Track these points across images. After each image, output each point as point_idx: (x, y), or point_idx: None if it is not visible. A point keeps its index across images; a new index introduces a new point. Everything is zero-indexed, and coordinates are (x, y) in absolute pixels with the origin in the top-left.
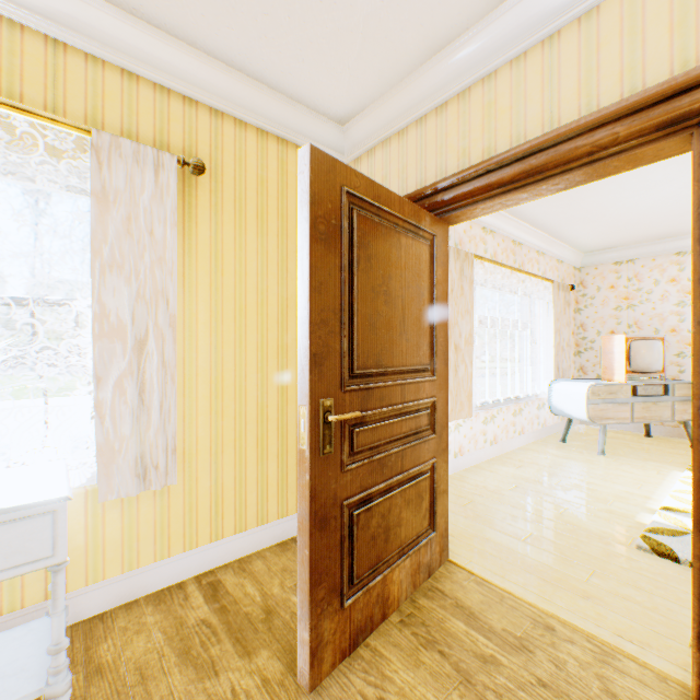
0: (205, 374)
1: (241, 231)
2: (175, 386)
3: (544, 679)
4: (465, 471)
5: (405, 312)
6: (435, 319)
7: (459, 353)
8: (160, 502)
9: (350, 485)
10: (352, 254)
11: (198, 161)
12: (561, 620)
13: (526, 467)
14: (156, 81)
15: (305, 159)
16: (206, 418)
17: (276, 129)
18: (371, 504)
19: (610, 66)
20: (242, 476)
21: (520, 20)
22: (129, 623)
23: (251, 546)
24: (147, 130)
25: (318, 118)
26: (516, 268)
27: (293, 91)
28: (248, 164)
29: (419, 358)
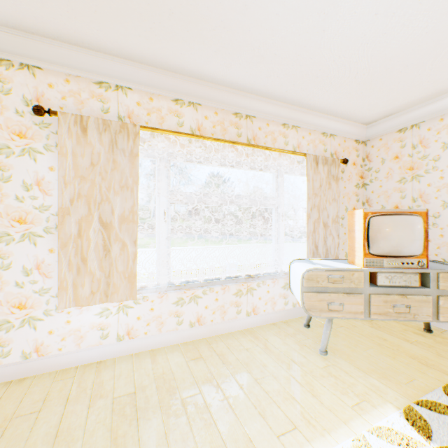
0: None
1: None
2: None
3: None
4: (128, 357)
5: None
6: None
7: (113, 232)
8: None
9: None
10: None
11: None
12: None
13: (201, 361)
14: None
15: None
16: None
17: None
18: None
19: None
20: None
21: None
22: None
23: None
24: None
25: None
26: (230, 140)
27: None
28: None
29: None
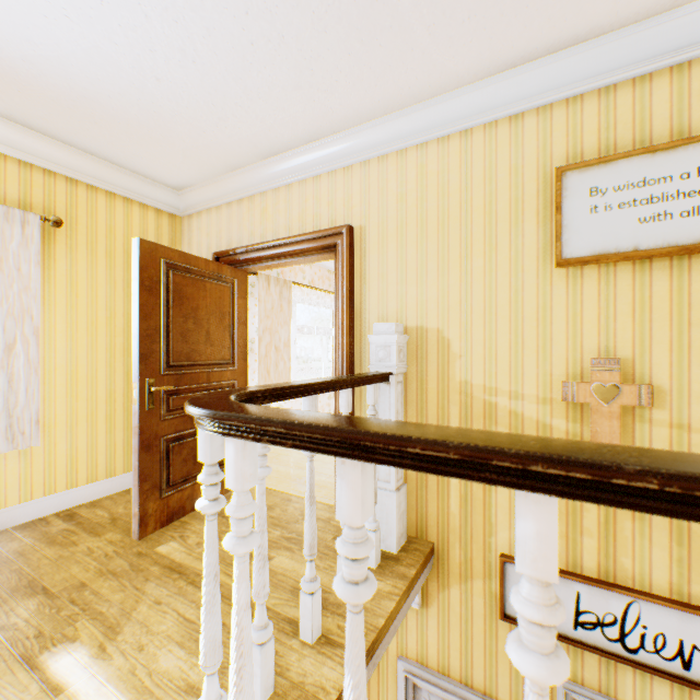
0: (62, 369)
1: (93, 265)
2: (39, 377)
3: (274, 516)
4: None
5: (211, 328)
6: (236, 332)
7: (280, 353)
8: (24, 460)
9: (168, 428)
10: (170, 296)
11: (58, 219)
12: (298, 496)
13: None
14: (22, 159)
15: (137, 245)
16: (63, 400)
17: (123, 192)
18: (184, 441)
19: (310, 211)
20: (94, 442)
21: (274, 171)
22: (3, 539)
23: (101, 492)
24: (13, 194)
25: (158, 186)
26: (329, 291)
27: (137, 169)
28: (99, 217)
29: (222, 356)
